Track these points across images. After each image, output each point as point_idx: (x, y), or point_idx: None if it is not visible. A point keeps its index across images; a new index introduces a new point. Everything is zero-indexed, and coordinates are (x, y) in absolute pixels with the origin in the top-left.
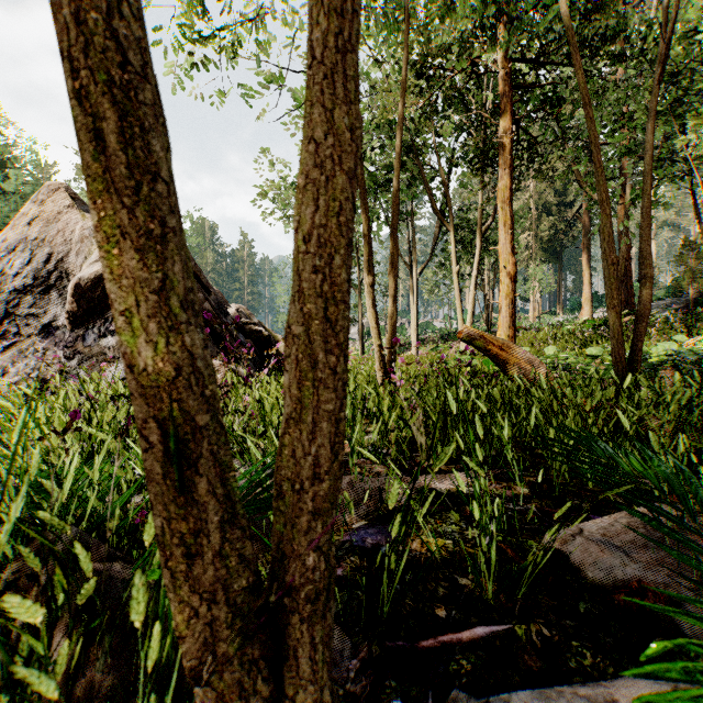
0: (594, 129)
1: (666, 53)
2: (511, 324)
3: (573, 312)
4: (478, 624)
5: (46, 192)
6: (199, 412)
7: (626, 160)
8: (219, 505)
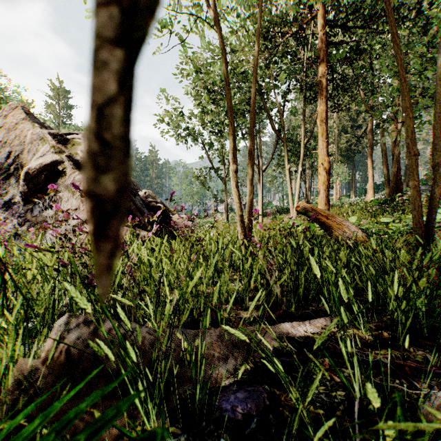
0: (401, 54)
1: None
2: (326, 202)
3: (361, 195)
4: None
5: (9, 109)
6: None
7: (397, 97)
8: None
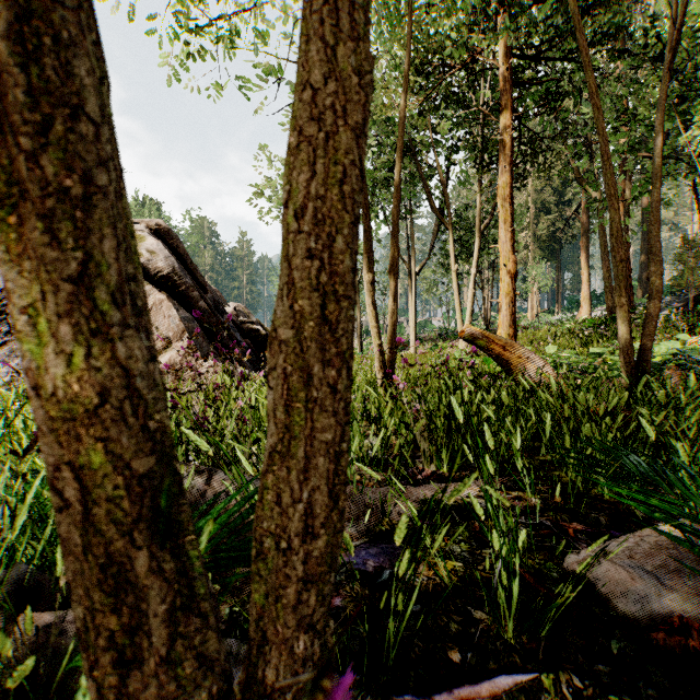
0: (602, 120)
1: (677, 42)
2: (511, 323)
3: (572, 311)
4: (498, 670)
5: None
6: (133, 456)
7: (625, 159)
8: (164, 589)
